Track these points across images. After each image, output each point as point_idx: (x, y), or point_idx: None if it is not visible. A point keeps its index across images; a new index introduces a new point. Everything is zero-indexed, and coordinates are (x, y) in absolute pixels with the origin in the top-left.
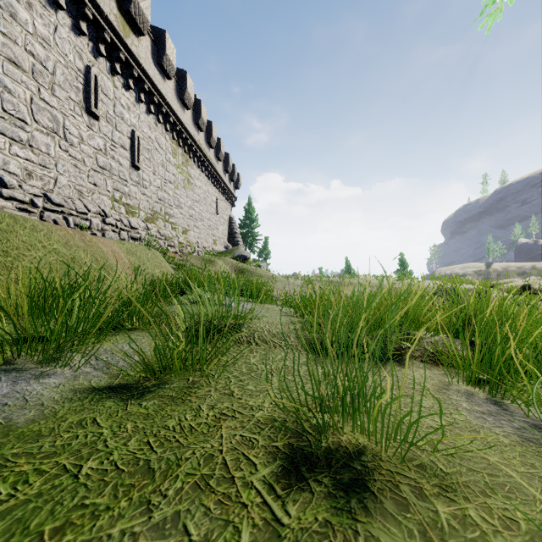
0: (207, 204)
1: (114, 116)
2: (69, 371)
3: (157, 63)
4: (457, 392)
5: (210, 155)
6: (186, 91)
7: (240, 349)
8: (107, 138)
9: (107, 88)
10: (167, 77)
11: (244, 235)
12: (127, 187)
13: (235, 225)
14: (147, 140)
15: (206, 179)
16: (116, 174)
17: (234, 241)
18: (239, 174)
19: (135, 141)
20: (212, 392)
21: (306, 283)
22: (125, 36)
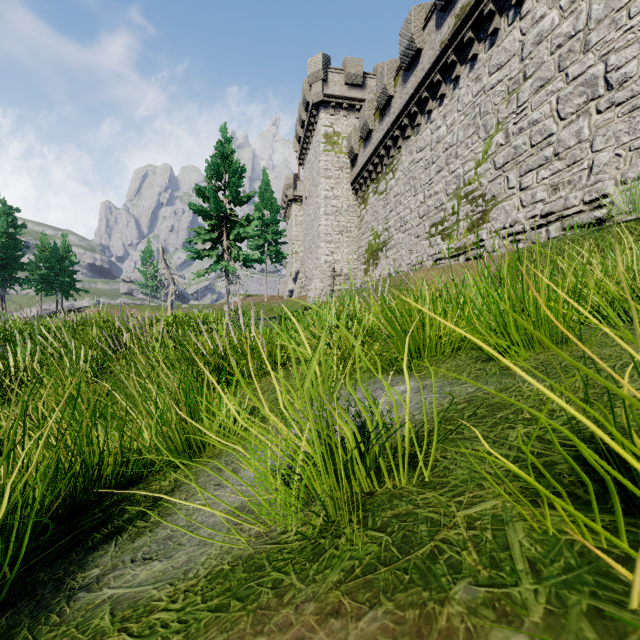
0: None
1: None
2: None
3: None
4: None
5: None
6: None
7: None
8: None
9: None
10: None
11: None
12: None
13: None
14: None
15: None
16: None
17: None
18: None
19: None
20: None
21: None
22: None
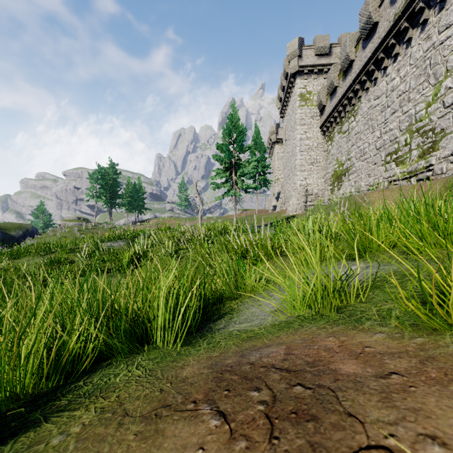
0: None
1: None
2: None
3: None
4: None
5: None
6: None
7: None
8: None
9: None
10: None
11: None
12: None
13: None
14: None
15: None
16: None
17: None
18: None
19: None
20: None
21: None
22: None
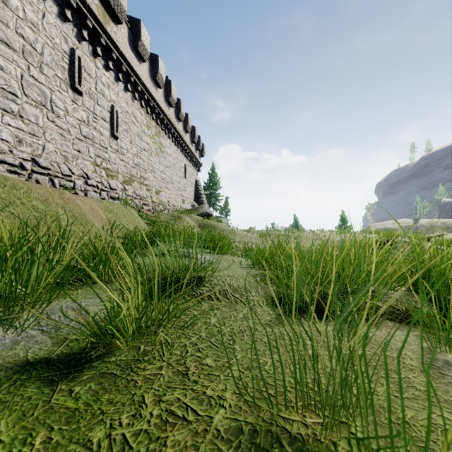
0: (176, 169)
1: (96, 92)
2: (12, 334)
3: (133, 48)
4: (446, 364)
5: (179, 127)
6: (158, 73)
7: (201, 305)
8: (90, 111)
9: (89, 68)
10: (142, 60)
11: (208, 195)
12: (107, 154)
13: (200, 187)
14: (125, 113)
15: (175, 148)
16: (97, 143)
17: (199, 201)
18: (203, 144)
19: (114, 114)
20: (164, 370)
21: (261, 236)
22: (105, 24)
